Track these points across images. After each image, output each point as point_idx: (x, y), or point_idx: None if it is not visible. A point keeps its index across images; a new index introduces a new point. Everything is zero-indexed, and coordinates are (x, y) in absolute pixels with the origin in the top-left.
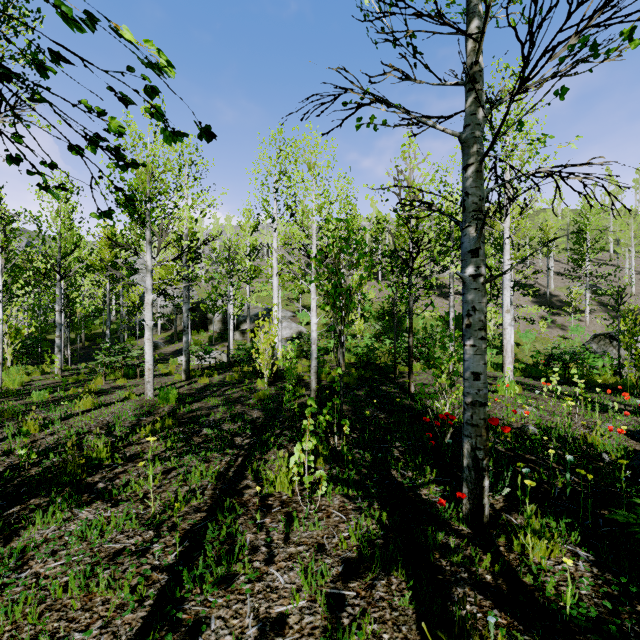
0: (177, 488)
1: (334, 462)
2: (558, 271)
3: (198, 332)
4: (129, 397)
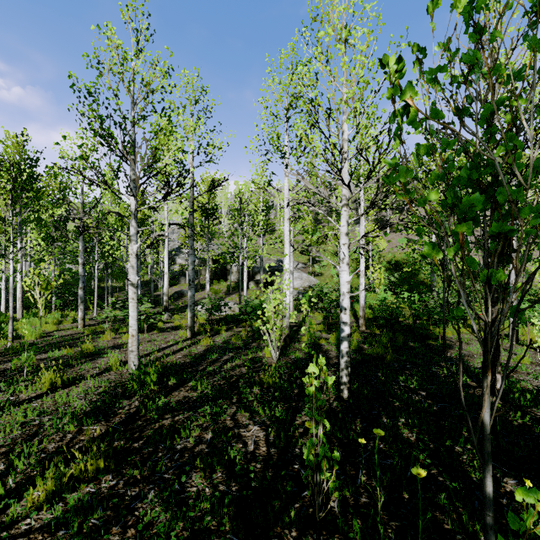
0: None
1: None
2: None
3: (219, 281)
4: (111, 368)
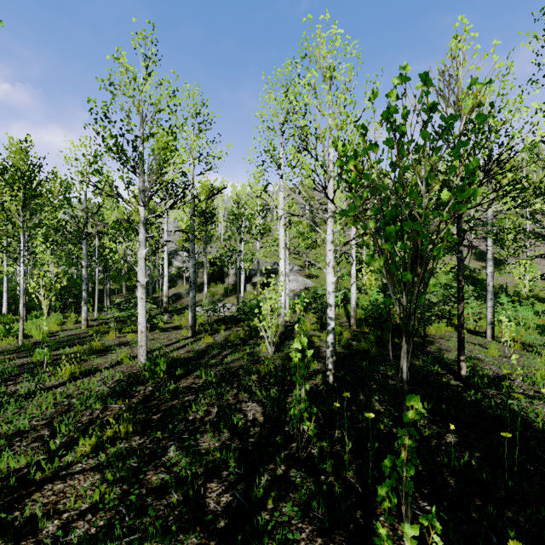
0: None
1: None
2: None
3: (216, 284)
4: (122, 361)
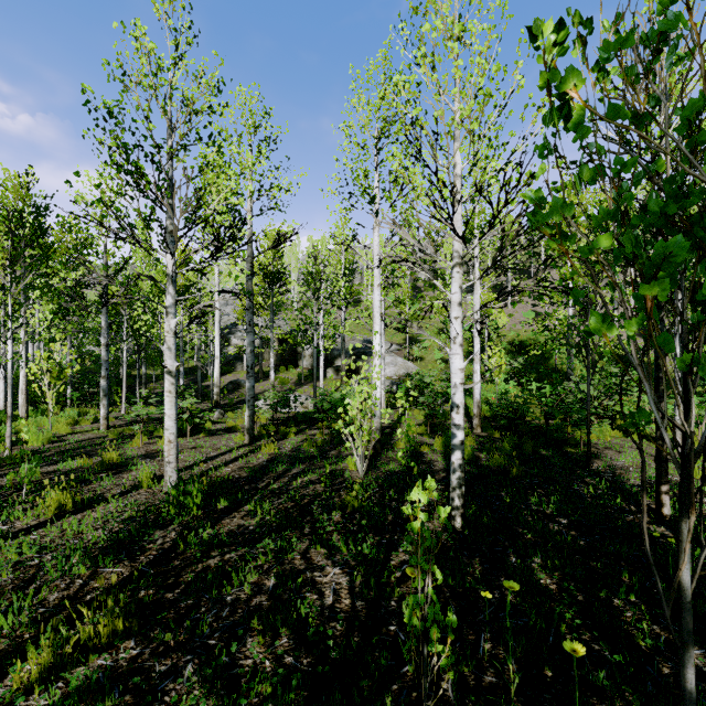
0: None
1: None
2: None
3: (287, 368)
4: (141, 485)
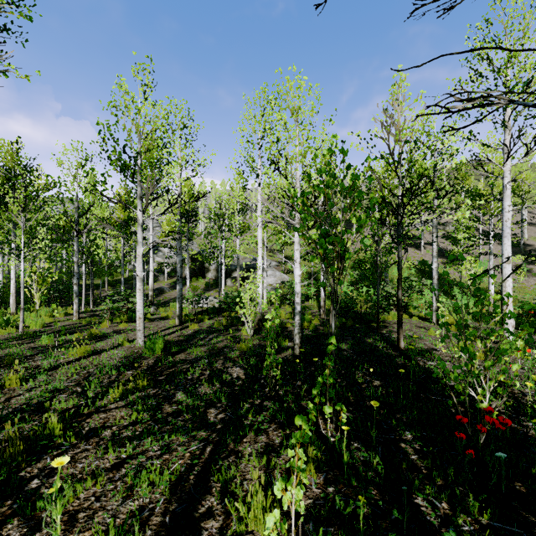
0: (118, 503)
1: (328, 468)
2: (530, 222)
3: (197, 279)
4: (122, 344)
